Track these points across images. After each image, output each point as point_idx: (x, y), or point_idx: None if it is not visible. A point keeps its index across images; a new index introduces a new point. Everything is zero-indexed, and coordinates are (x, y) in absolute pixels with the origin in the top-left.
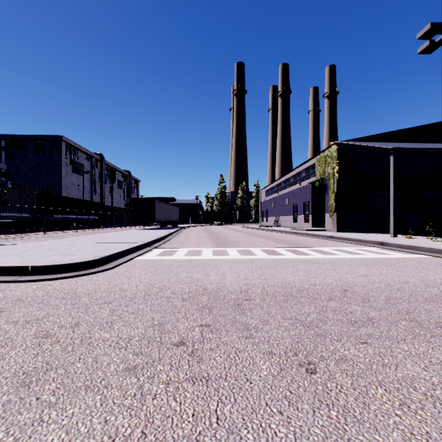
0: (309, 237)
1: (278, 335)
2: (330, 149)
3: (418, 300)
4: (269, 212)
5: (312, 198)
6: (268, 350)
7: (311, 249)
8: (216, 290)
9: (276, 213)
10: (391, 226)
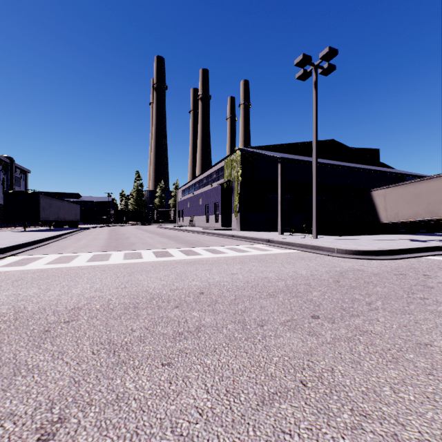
0: (215, 236)
1: (57, 375)
2: (235, 154)
3: (261, 297)
4: (185, 212)
5: (221, 199)
6: (9, 410)
7: (206, 249)
8: (35, 312)
9: (191, 213)
10: (279, 225)
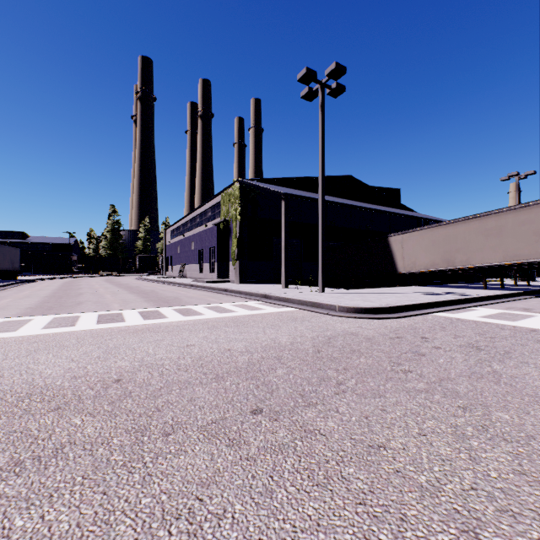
0: (204, 290)
1: None
2: (234, 187)
3: (202, 382)
4: (175, 259)
5: (218, 243)
6: None
7: (179, 309)
8: None
9: (182, 260)
10: (284, 276)
